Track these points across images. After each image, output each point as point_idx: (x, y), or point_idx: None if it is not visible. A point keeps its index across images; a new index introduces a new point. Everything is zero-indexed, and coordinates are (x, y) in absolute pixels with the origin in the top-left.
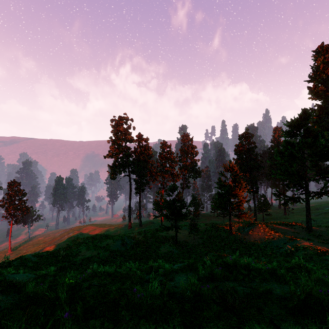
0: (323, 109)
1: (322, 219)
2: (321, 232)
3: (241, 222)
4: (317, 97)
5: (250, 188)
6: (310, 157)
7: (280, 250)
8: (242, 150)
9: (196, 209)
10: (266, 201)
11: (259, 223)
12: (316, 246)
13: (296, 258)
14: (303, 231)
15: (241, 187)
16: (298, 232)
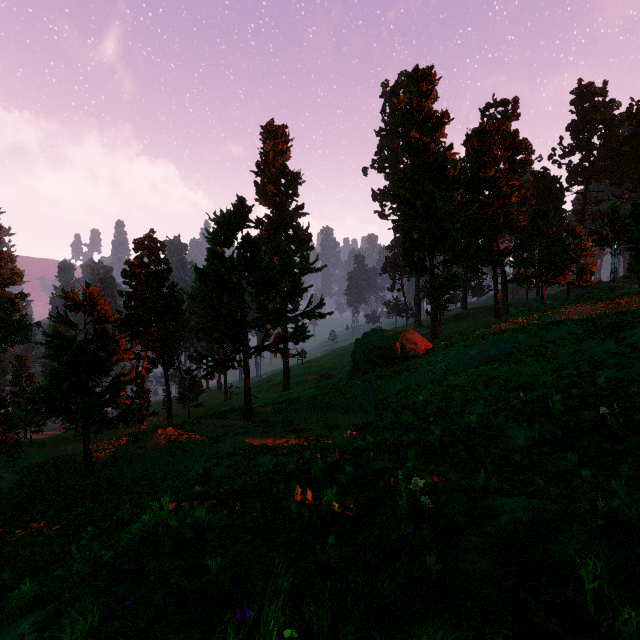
0: (273, 222)
1: (273, 394)
2: (265, 415)
3: (129, 434)
4: (267, 203)
5: (157, 356)
6: (250, 286)
7: (189, 474)
8: (142, 274)
9: (5, 433)
10: (195, 381)
11: (166, 426)
12: (252, 442)
13: (157, 505)
14: (240, 420)
15: (116, 350)
16: (232, 425)
